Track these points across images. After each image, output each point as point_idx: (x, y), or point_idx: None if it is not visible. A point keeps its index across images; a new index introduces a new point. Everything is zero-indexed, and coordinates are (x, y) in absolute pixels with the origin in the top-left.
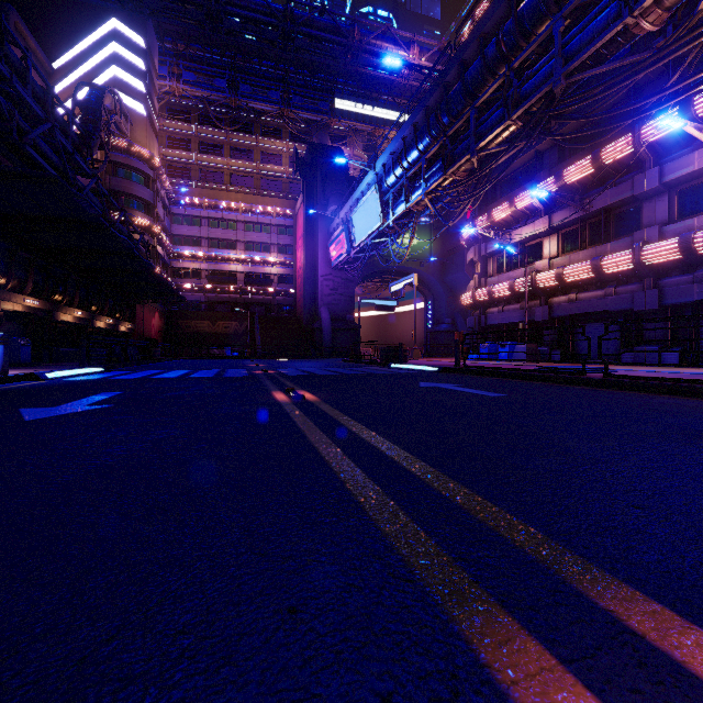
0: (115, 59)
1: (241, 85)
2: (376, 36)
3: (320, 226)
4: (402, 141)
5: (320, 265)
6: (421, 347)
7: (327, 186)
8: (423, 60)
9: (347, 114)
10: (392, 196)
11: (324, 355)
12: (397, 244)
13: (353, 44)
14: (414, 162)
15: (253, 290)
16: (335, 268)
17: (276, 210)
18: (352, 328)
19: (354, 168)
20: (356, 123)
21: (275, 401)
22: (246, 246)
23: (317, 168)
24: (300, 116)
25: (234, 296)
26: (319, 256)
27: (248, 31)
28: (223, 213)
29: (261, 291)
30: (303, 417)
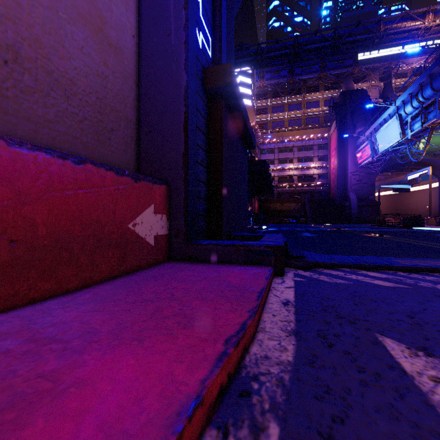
0: (240, 84)
1: (295, 69)
2: (396, 22)
3: (349, 142)
4: (419, 85)
5: (349, 166)
6: (434, 216)
7: (355, 116)
8: (437, 21)
9: (367, 61)
10: (410, 119)
11: (352, 222)
12: (413, 149)
13: (379, 34)
14: (429, 97)
15: (302, 185)
16: (360, 167)
17: (316, 136)
18: (373, 205)
19: (374, 98)
20: (374, 64)
21: (372, 236)
22: (298, 160)
23: (347, 106)
24: (332, 74)
25: (292, 189)
26: (348, 161)
27: (312, 53)
28: (286, 144)
29: (308, 185)
30: (392, 239)
